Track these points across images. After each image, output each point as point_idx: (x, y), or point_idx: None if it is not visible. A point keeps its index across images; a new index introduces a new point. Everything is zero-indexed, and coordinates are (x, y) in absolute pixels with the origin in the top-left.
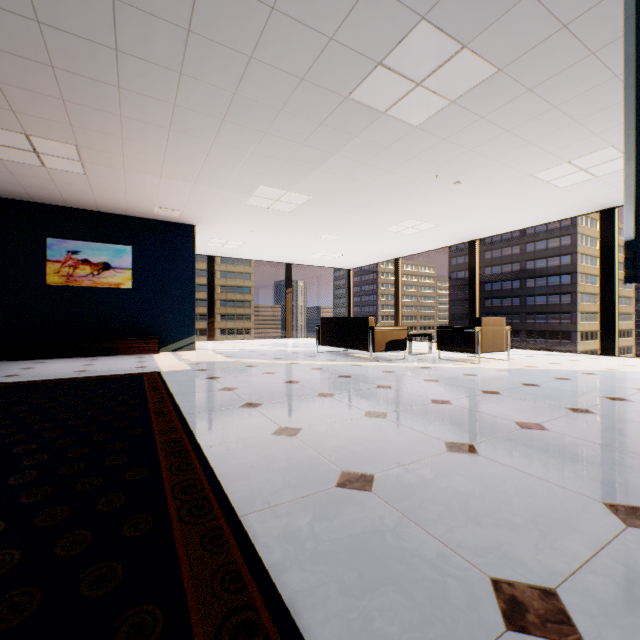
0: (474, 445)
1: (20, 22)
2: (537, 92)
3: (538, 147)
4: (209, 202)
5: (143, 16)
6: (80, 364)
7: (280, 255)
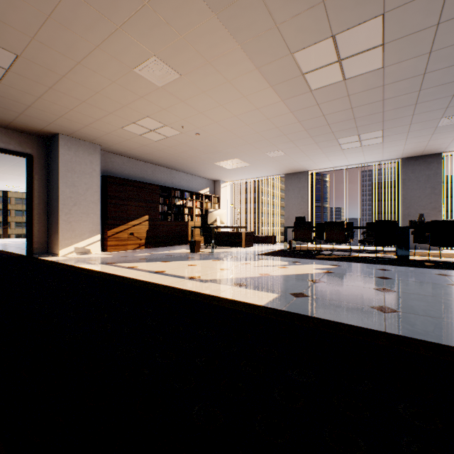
0: None
1: None
2: None
3: None
4: (4, 177)
5: None
6: None
7: None
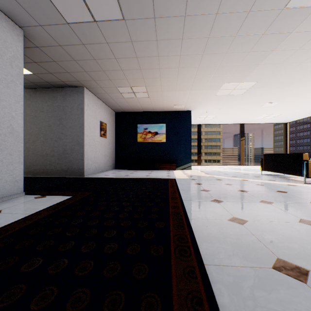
0: None
1: (126, 45)
2: None
3: None
4: (197, 98)
5: (166, 19)
6: (147, 173)
7: (236, 119)
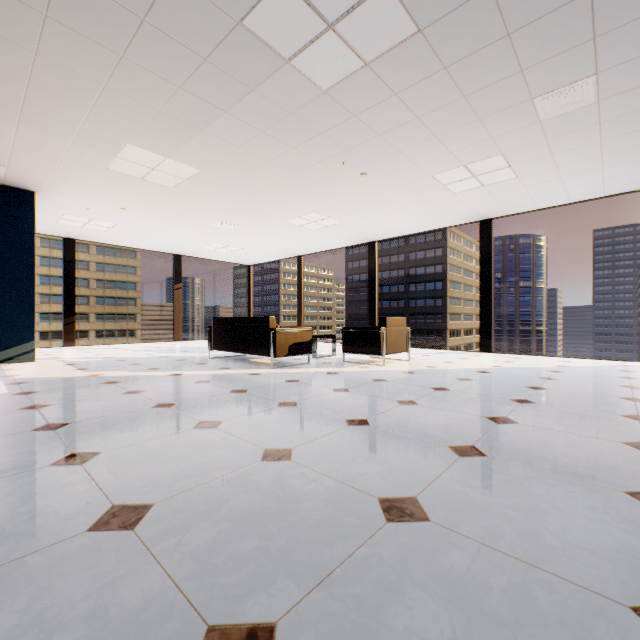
0: (418, 500)
1: None
2: (452, 73)
3: (442, 144)
4: (50, 158)
5: None
6: None
7: (166, 244)
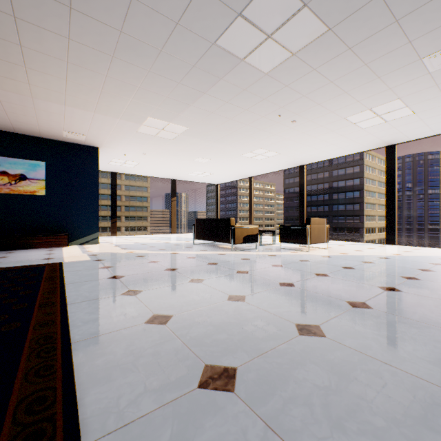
0: (320, 327)
1: None
2: (355, 51)
3: (351, 96)
4: (108, 129)
5: None
6: None
7: (167, 173)
